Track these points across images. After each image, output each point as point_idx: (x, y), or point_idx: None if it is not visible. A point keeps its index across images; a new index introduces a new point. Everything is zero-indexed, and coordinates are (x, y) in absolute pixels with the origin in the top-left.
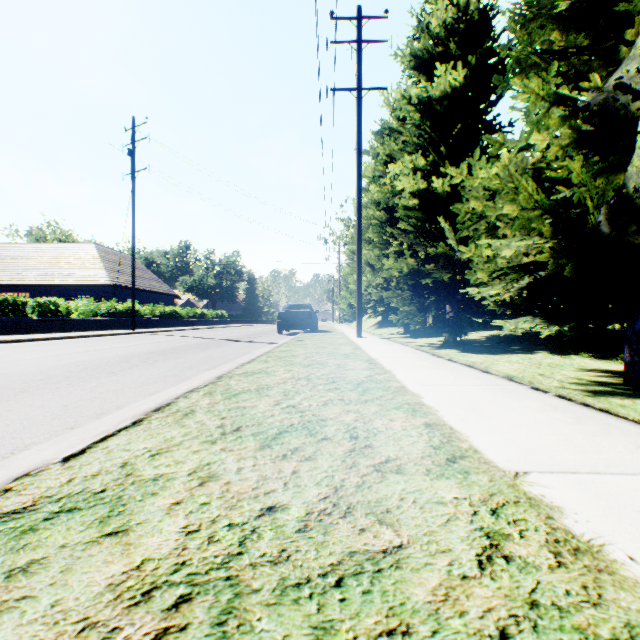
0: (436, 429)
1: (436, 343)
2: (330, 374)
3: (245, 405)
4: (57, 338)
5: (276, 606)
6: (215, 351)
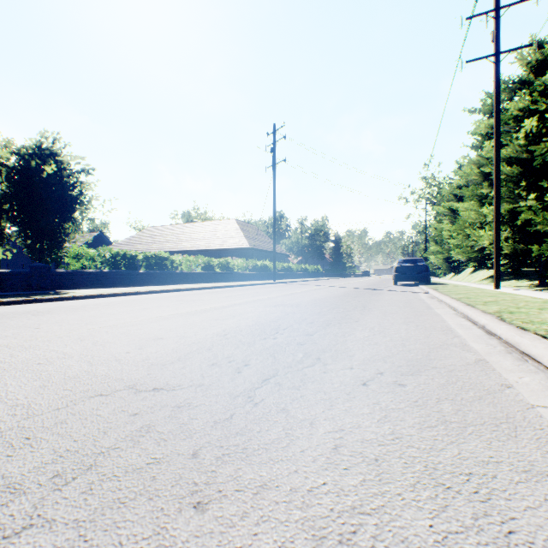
0: None
1: None
2: None
3: None
4: (243, 285)
5: None
6: (387, 296)
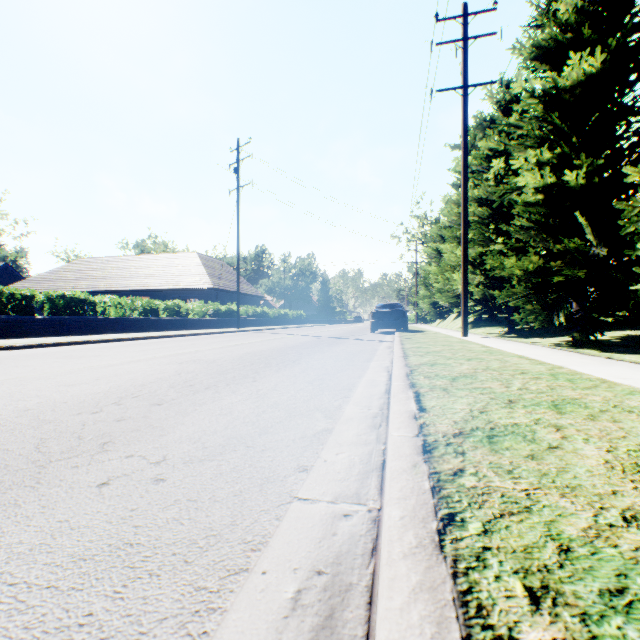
0: None
1: (558, 343)
2: (506, 367)
3: (479, 386)
4: (190, 335)
5: None
6: (343, 347)
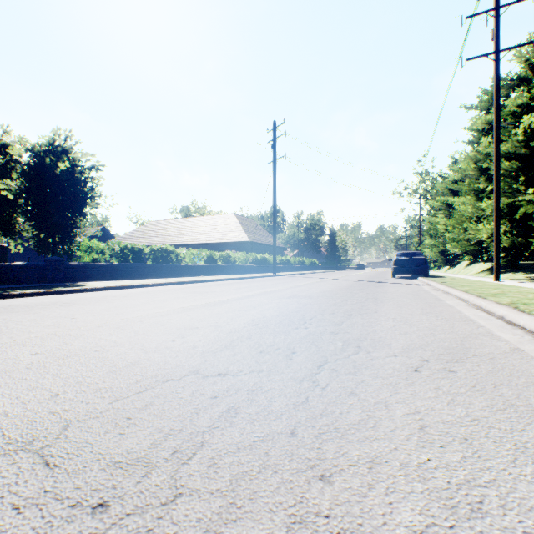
0: None
1: None
2: None
3: None
4: (246, 278)
5: None
6: (392, 288)
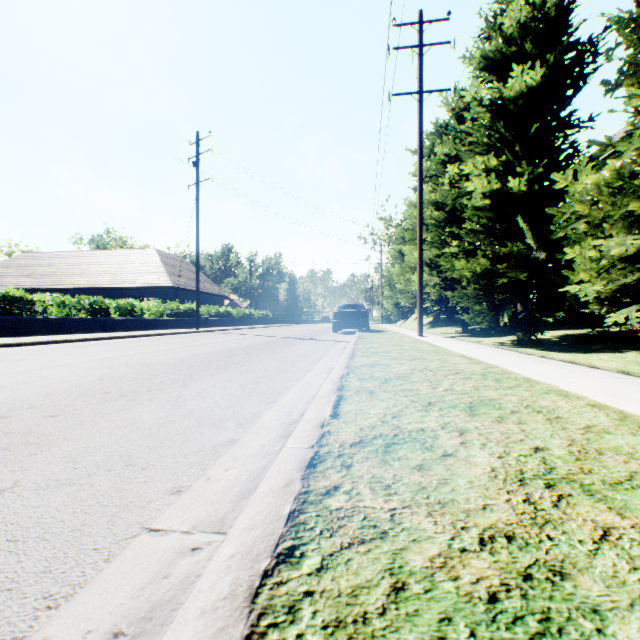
0: (603, 408)
1: (505, 342)
2: (444, 367)
3: (407, 388)
4: (142, 335)
5: (615, 490)
6: (297, 348)
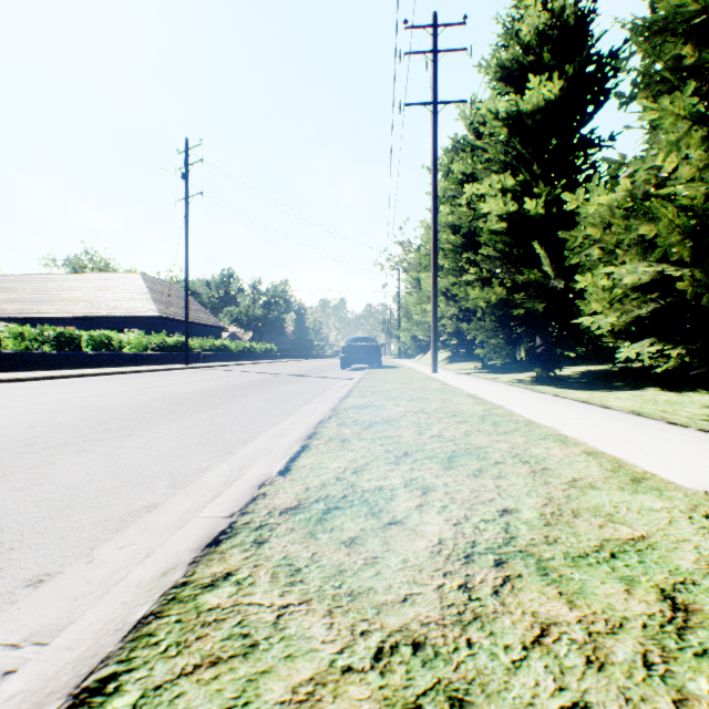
0: (599, 456)
1: (523, 379)
2: (443, 408)
3: (389, 434)
4: (117, 373)
5: (576, 567)
6: (292, 386)
